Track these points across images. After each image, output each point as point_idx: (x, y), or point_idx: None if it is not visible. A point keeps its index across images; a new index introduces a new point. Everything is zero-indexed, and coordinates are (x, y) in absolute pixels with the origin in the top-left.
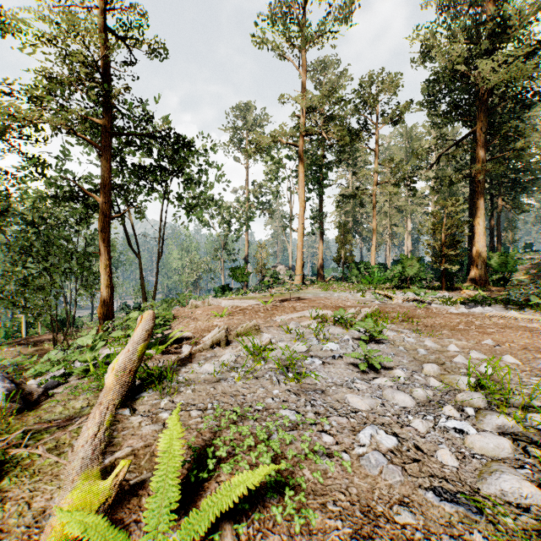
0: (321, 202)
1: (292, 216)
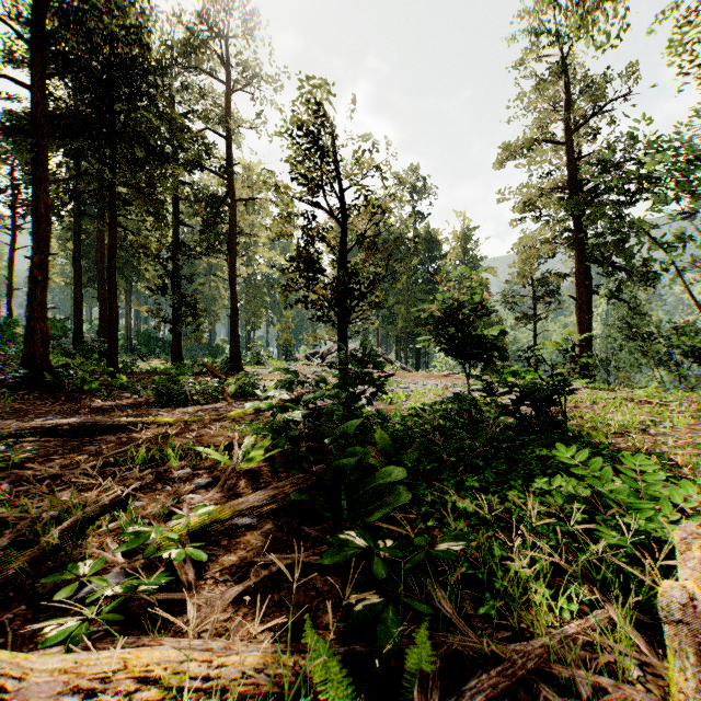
0: None
1: None
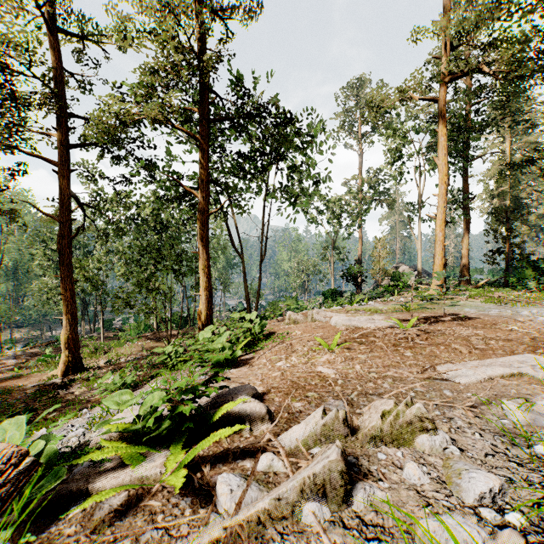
0: (466, 180)
1: (422, 203)
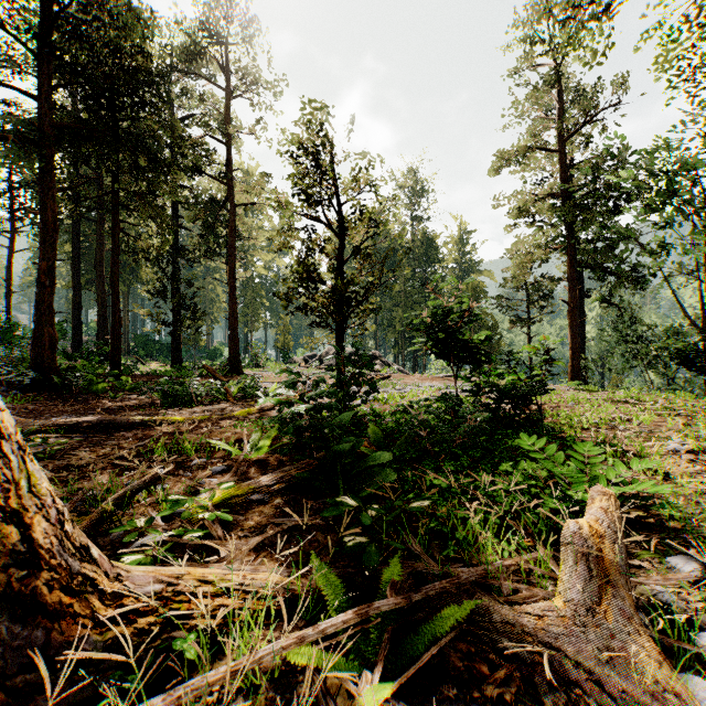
0: None
1: None
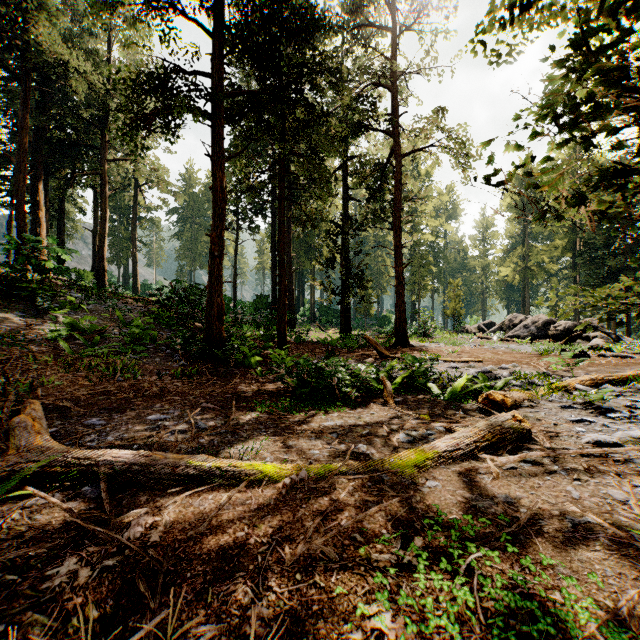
0: None
1: None
